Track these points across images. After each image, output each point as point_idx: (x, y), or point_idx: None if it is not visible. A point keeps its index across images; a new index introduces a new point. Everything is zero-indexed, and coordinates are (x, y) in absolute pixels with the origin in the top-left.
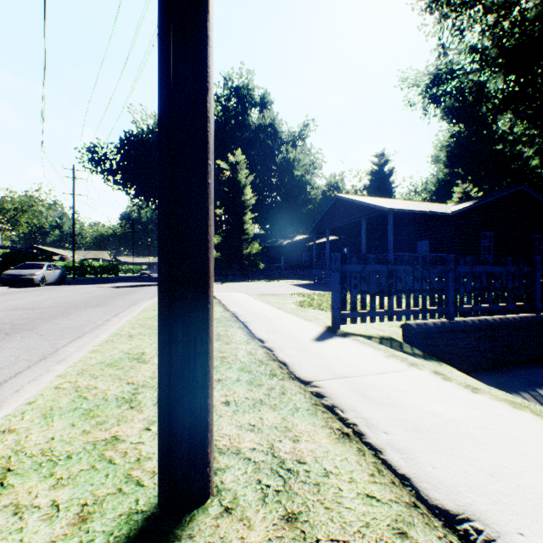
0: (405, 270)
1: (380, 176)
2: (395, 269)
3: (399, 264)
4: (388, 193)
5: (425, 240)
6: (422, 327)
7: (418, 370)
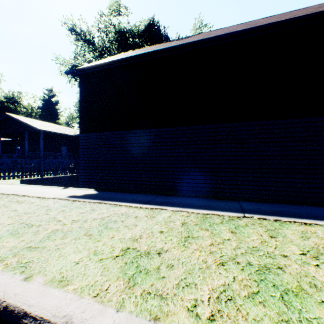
0: (21, 160)
1: (50, 103)
2: (16, 160)
3: (19, 158)
4: (55, 115)
5: (65, 146)
6: (28, 180)
7: (3, 184)
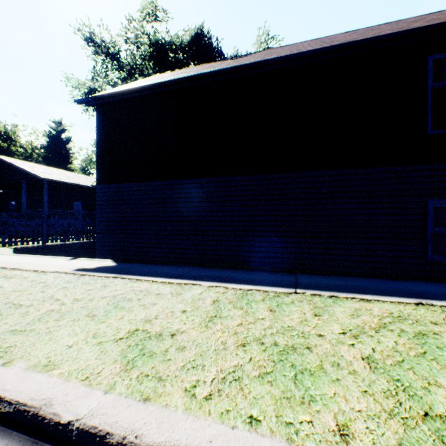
0: (15, 221)
1: (59, 141)
2: (8, 221)
3: (11, 218)
4: (66, 157)
5: (79, 201)
6: (25, 248)
7: None
